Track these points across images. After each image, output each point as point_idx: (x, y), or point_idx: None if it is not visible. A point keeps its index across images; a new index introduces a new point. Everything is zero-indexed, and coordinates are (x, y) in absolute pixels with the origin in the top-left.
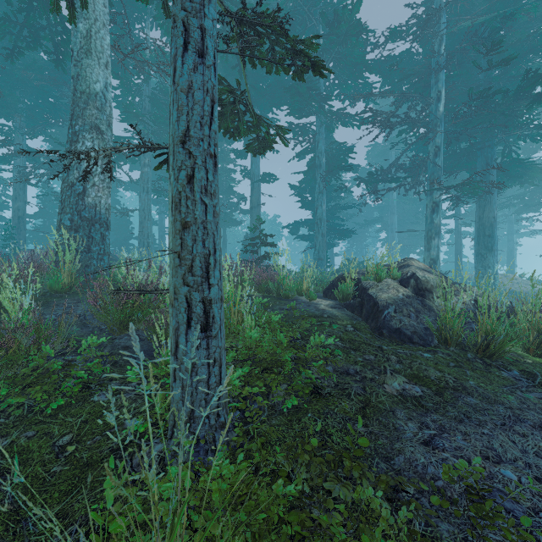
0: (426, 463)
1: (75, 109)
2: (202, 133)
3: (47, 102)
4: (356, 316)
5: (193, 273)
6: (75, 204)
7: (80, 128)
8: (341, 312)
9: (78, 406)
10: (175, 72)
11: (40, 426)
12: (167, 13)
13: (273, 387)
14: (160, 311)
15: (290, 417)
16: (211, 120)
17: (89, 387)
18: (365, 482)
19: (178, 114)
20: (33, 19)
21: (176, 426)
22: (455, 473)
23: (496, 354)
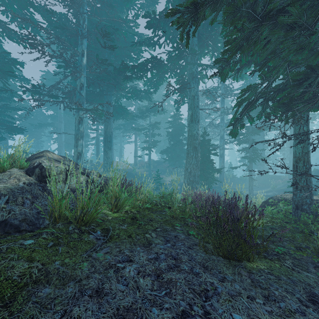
0: None
1: None
2: None
3: None
4: None
5: None
6: None
7: None
8: None
9: None
10: None
11: None
12: None
13: None
14: None
15: None
16: None
17: None
18: None
19: None
20: None
21: None
22: None
23: (89, 222)
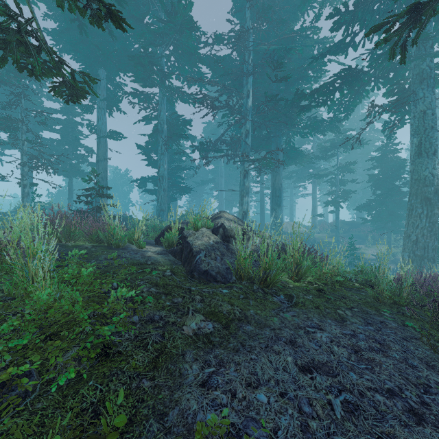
0: (197, 410)
1: None
2: None
3: None
4: (178, 260)
5: None
6: None
7: None
8: (165, 258)
9: None
10: None
11: None
12: None
13: (53, 358)
14: None
15: (66, 392)
16: None
17: None
18: None
19: None
20: None
21: None
22: (206, 432)
23: (271, 284)
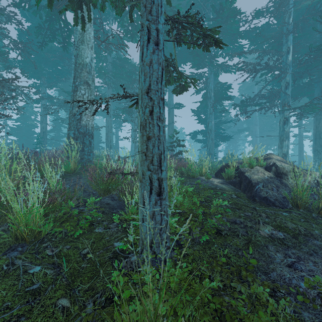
0: (291, 277)
1: (76, 73)
2: (157, 87)
3: (57, 69)
4: (237, 189)
5: (153, 164)
6: (76, 125)
7: (78, 83)
8: (227, 186)
9: (88, 234)
10: (143, 54)
11: (72, 243)
12: (131, 19)
13: (193, 228)
14: (124, 184)
15: (204, 246)
16: (161, 79)
17: (93, 224)
18: (255, 284)
19: (144, 77)
20: (52, 25)
21: (144, 247)
22: (312, 283)
23: None
